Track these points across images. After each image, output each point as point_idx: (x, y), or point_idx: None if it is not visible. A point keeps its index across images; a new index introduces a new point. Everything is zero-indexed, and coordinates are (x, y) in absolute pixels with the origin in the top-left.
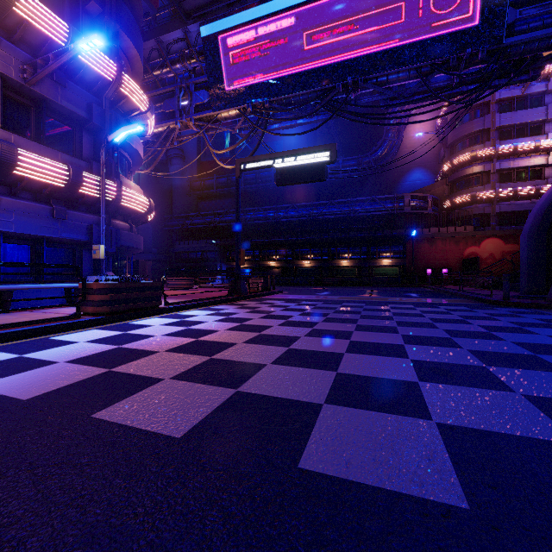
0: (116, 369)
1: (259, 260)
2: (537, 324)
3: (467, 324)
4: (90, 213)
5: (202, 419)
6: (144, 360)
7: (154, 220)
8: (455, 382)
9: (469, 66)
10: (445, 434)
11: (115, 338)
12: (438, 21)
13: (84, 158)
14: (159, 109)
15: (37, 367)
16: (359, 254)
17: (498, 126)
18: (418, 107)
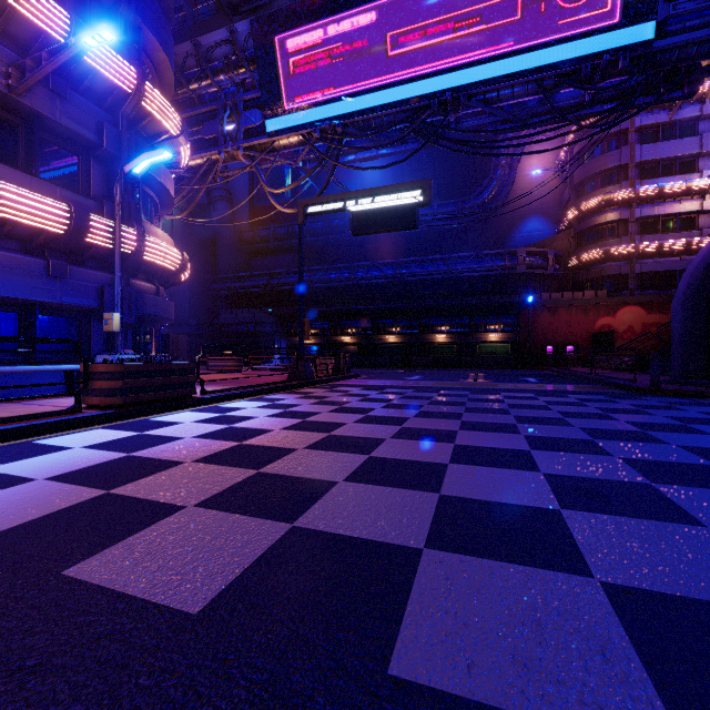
0: (118, 490)
1: (329, 334)
2: (705, 420)
3: (610, 420)
4: (101, 270)
5: (235, 578)
6: (161, 476)
7: (193, 282)
8: (614, 510)
9: (606, 79)
10: (619, 603)
11: (125, 442)
12: (566, 18)
13: (94, 196)
14: (197, 134)
15: (2, 488)
16: (459, 327)
17: (639, 161)
18: (539, 132)
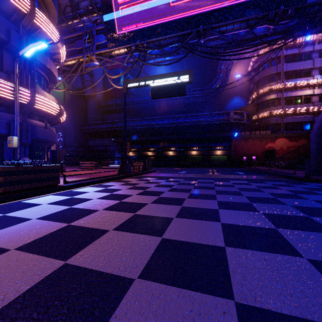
0: None
1: (141, 151)
2: None
3: (304, 199)
4: (9, 113)
5: None
6: None
7: (75, 125)
8: None
9: (280, 21)
10: None
11: None
12: None
13: (5, 71)
14: (72, 47)
15: None
16: (202, 148)
17: (285, 71)
18: (246, 48)
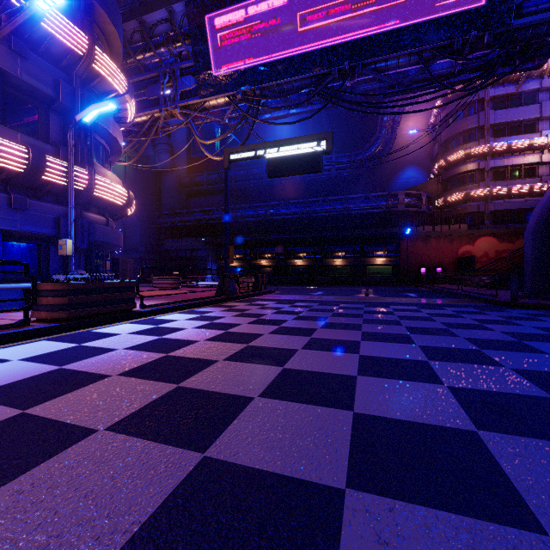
0: (34, 410)
1: (250, 258)
2: None
3: (488, 331)
4: (57, 204)
5: (126, 542)
6: (82, 392)
7: (142, 217)
8: (531, 431)
9: (473, 52)
10: None
11: (62, 354)
12: (442, 1)
13: (52, 142)
14: (143, 95)
15: None
16: (352, 253)
17: (493, 123)
18: (419, 95)
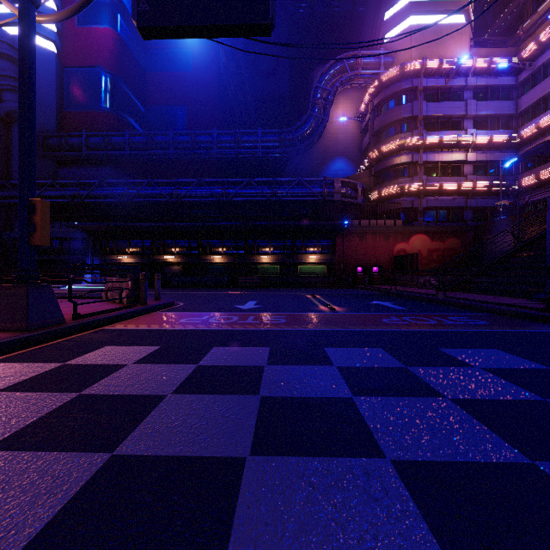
0: None
1: (151, 253)
2: None
3: None
4: None
5: None
6: None
7: None
8: None
9: None
10: None
11: None
12: None
13: None
14: None
15: None
16: (282, 249)
17: (425, 115)
18: None
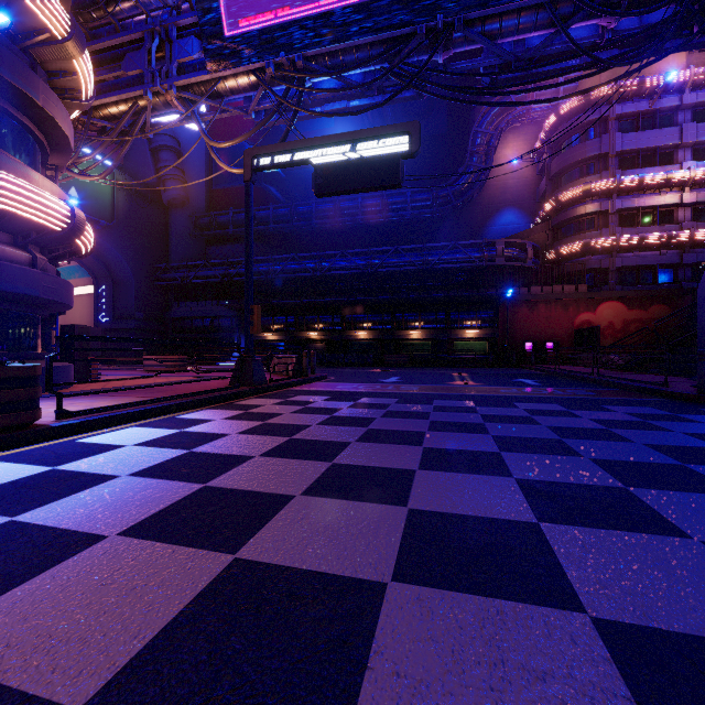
0: None
1: (294, 329)
2: None
3: None
4: None
5: None
6: None
7: (139, 270)
8: None
9: (633, 8)
10: None
11: None
12: None
13: None
14: (118, 69)
15: None
16: (434, 323)
17: (619, 150)
18: (548, 77)
